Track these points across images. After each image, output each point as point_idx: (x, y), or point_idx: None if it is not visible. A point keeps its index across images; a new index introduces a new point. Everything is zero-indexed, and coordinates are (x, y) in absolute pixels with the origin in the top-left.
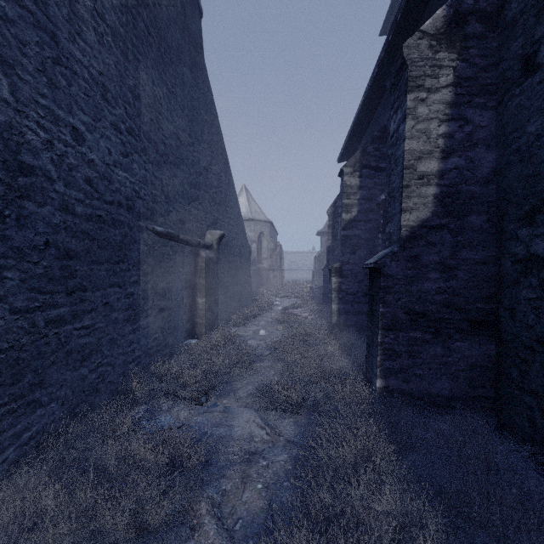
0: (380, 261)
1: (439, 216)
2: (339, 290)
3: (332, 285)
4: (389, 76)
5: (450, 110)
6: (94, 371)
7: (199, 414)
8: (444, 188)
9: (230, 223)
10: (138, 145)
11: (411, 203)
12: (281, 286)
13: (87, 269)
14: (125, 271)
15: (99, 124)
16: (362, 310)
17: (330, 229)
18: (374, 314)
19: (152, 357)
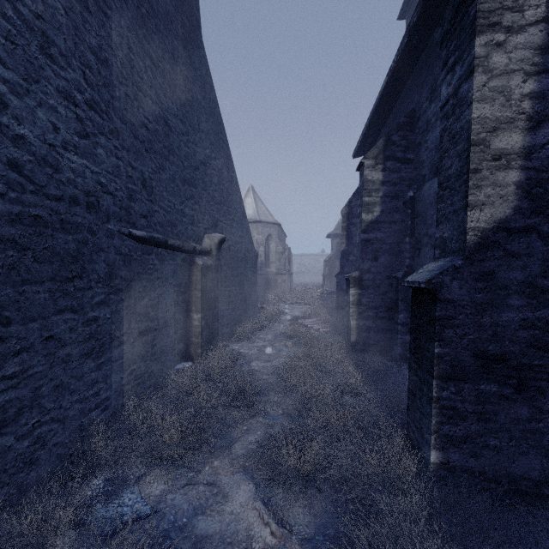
0: (435, 279)
1: (525, 214)
2: (358, 303)
3: (350, 297)
4: (441, 22)
5: (540, 57)
6: (27, 436)
7: (179, 487)
8: (532, 172)
9: (233, 225)
10: (106, 125)
11: (482, 195)
12: (290, 290)
13: (13, 292)
14: (83, 290)
15: (36, 87)
16: (386, 327)
17: (344, 232)
18: (423, 352)
19: (127, 396)
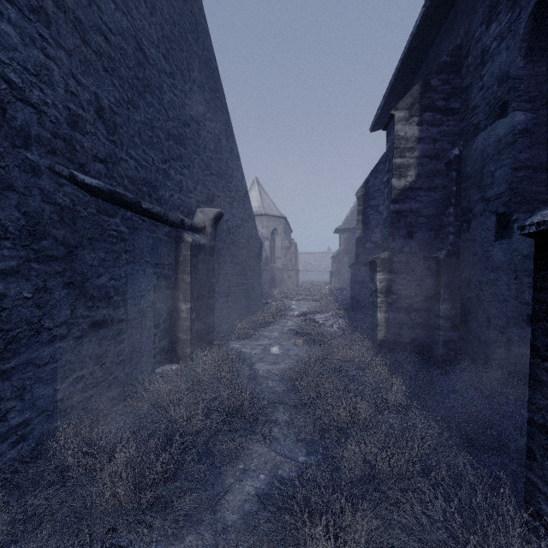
0: None
1: None
2: (388, 291)
3: (378, 284)
4: None
5: None
6: None
7: None
8: None
9: (234, 204)
10: None
11: None
12: (296, 287)
13: None
14: None
15: None
16: (423, 322)
17: (360, 216)
18: None
19: (66, 416)
